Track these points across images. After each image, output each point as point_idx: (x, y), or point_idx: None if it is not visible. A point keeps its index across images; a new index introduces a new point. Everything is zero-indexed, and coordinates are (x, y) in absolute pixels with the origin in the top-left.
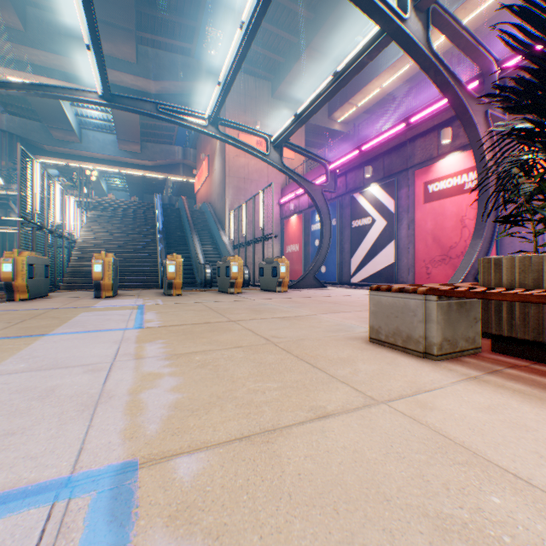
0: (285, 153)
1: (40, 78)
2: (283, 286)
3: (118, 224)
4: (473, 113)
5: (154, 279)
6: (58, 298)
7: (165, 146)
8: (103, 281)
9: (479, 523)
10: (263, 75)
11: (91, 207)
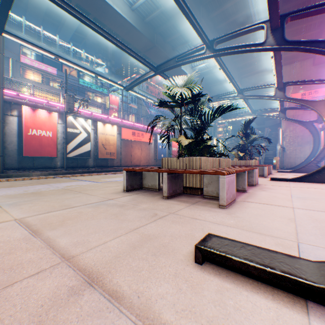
0: (323, 93)
1: (214, 104)
2: (276, 167)
3: (235, 145)
4: (315, 106)
5: None
6: None
7: (265, 101)
8: None
9: None
10: (304, 58)
11: (228, 140)
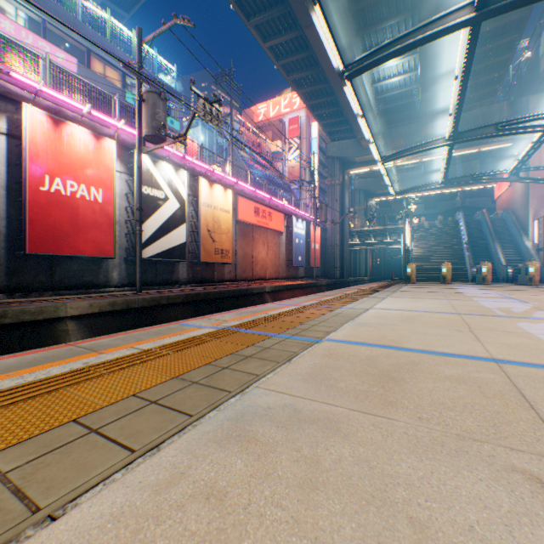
0: None
1: (387, 164)
2: None
3: (432, 240)
4: None
5: (463, 276)
6: (422, 283)
7: (460, 165)
8: (445, 276)
9: (543, 297)
10: None
11: (413, 231)
